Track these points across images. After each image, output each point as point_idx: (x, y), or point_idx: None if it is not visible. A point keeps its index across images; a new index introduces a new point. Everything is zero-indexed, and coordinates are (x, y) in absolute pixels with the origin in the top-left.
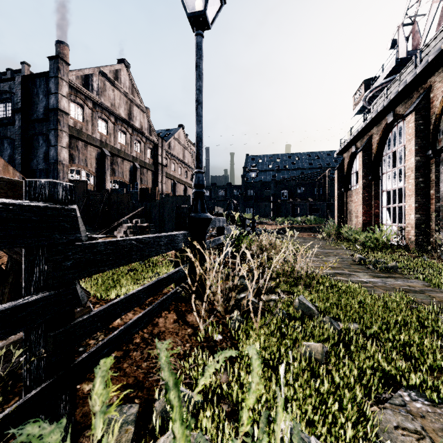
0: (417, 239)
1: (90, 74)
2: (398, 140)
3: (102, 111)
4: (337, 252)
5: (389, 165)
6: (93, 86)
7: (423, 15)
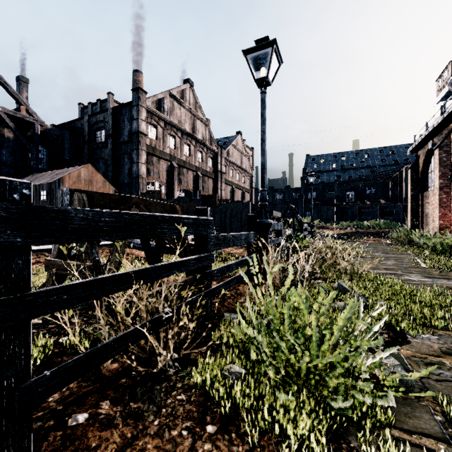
0: None
1: (162, 98)
2: None
3: (171, 129)
4: (400, 256)
5: None
6: (164, 108)
7: None
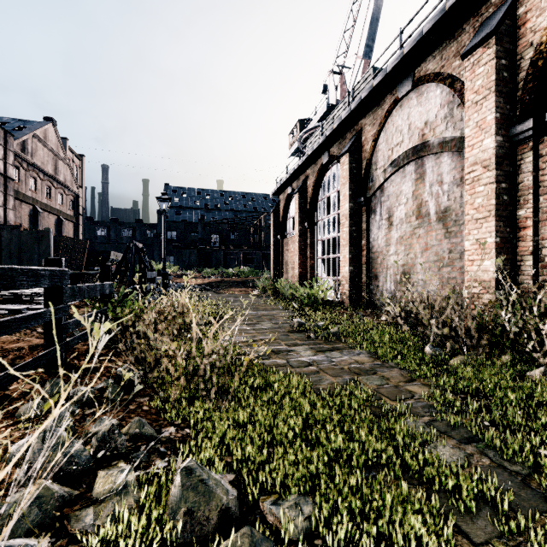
0: (351, 294)
1: None
2: (332, 185)
3: None
4: (273, 314)
5: (324, 212)
6: None
7: (349, 68)
